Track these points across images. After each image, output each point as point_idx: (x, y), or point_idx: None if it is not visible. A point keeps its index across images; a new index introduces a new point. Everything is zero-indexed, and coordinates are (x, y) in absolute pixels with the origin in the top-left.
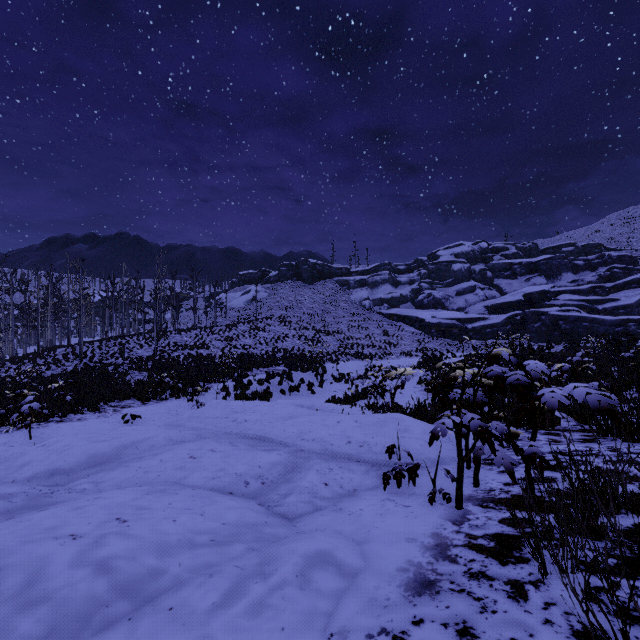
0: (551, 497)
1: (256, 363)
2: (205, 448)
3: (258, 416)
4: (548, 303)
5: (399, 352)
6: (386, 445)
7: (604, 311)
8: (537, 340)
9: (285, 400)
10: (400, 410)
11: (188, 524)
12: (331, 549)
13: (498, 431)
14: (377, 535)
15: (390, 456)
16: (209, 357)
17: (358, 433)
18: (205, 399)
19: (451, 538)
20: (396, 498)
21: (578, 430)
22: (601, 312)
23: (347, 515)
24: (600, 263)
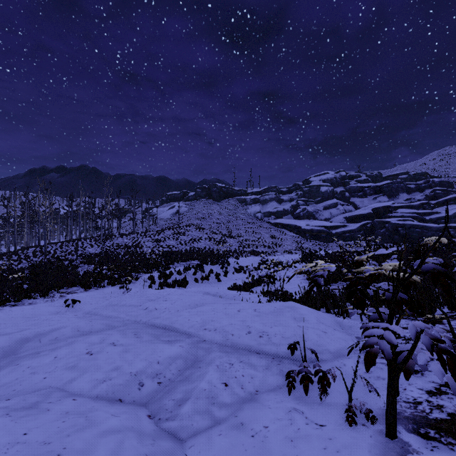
0: None
1: (177, 258)
2: (106, 341)
3: (168, 304)
4: (390, 215)
5: (283, 250)
6: (285, 335)
7: (430, 221)
8: (382, 241)
9: (195, 288)
10: (290, 297)
11: None
12: None
13: (447, 342)
14: None
15: (292, 352)
16: (142, 254)
17: (257, 322)
18: (135, 286)
19: None
20: (304, 408)
21: None
22: (428, 221)
23: (249, 437)
24: (426, 186)
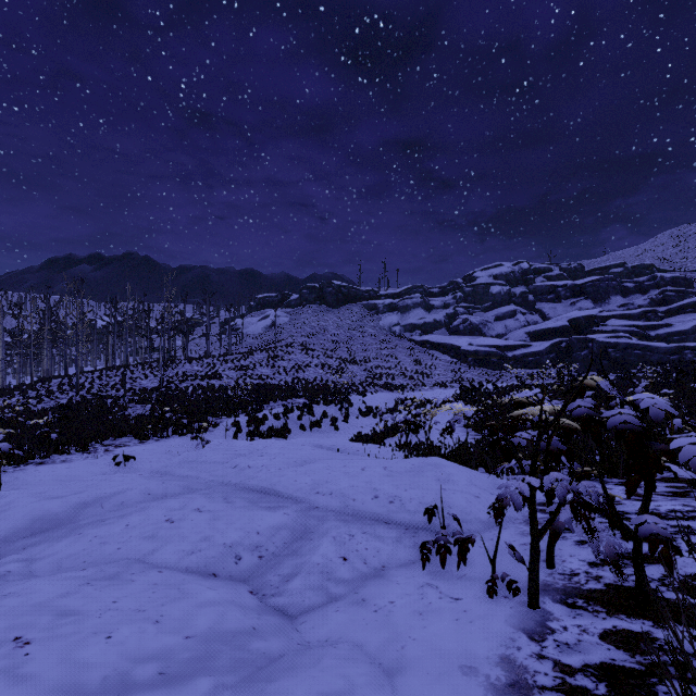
0: (695, 612)
1: (273, 395)
2: (189, 507)
3: (265, 461)
4: (596, 329)
5: (433, 383)
6: (423, 501)
7: (657, 338)
8: (584, 369)
9: (302, 439)
10: (437, 451)
11: (129, 643)
12: (345, 692)
13: (593, 497)
14: (416, 656)
15: (430, 519)
16: (221, 388)
17: (387, 484)
18: (213, 436)
19: (532, 670)
20: (440, 583)
21: (660, 479)
22: (654, 339)
23: (372, 612)
24: (652, 285)
